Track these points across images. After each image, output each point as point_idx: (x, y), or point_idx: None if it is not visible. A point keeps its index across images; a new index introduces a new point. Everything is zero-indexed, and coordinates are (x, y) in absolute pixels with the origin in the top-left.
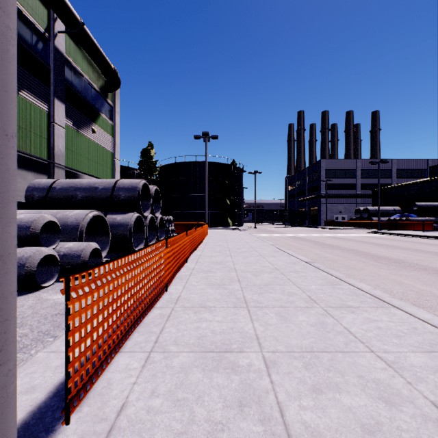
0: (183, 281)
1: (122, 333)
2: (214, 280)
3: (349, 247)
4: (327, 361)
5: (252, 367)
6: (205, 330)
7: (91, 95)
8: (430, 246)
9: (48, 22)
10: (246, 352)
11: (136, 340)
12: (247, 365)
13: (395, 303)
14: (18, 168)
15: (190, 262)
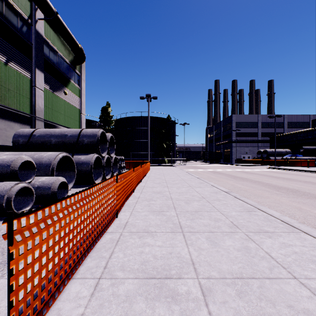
0: (131, 208)
1: (74, 262)
2: (155, 207)
3: (255, 179)
4: (257, 289)
5: (190, 295)
6: (148, 255)
7: (63, 66)
8: (315, 179)
9: (30, 11)
10: (183, 278)
11: (88, 265)
12: (185, 293)
13: (303, 228)
14: (7, 120)
15: (136, 192)
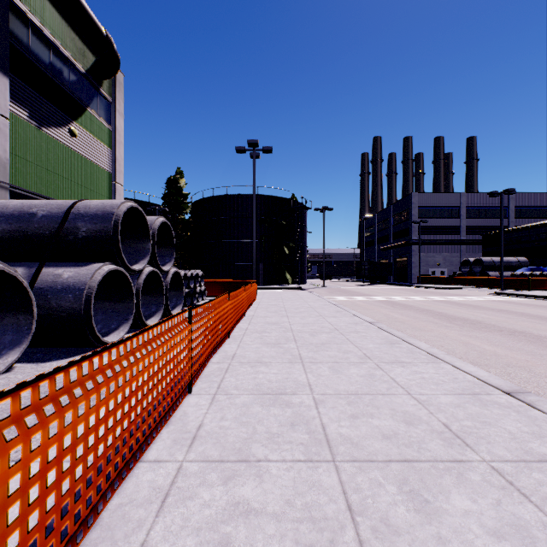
0: None
1: None
2: None
3: (503, 324)
4: None
5: None
6: None
7: (69, 76)
8: None
9: None
10: None
11: None
12: None
13: None
14: None
15: (200, 391)
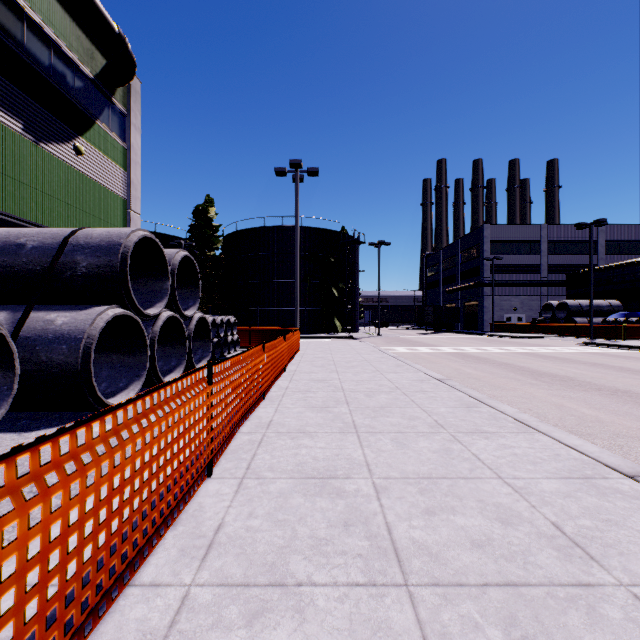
0: None
1: None
2: None
3: (600, 382)
4: None
5: None
6: None
7: (74, 82)
8: None
9: None
10: None
11: None
12: None
13: None
14: None
15: (223, 473)
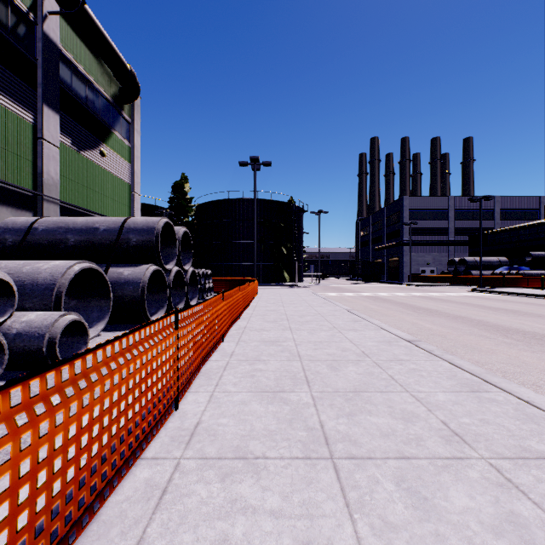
0: (212, 383)
1: None
2: (265, 379)
3: (454, 312)
4: None
5: None
6: None
7: (99, 105)
8: None
9: None
10: None
11: None
12: None
13: None
14: None
15: (228, 341)
